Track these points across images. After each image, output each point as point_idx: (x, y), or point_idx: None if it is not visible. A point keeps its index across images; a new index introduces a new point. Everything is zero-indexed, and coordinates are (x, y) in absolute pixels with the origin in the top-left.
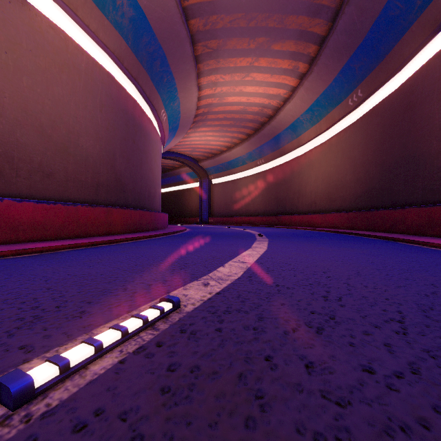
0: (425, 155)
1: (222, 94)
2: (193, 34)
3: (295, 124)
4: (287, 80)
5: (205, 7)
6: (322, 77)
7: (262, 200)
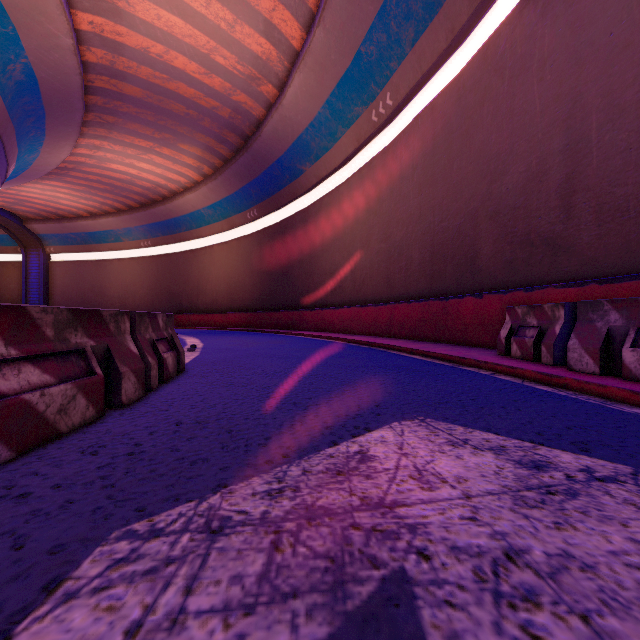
0: (293, 276)
1: (105, 158)
2: (87, 105)
3: (196, 214)
4: (191, 173)
5: (112, 93)
6: (226, 186)
7: (148, 294)
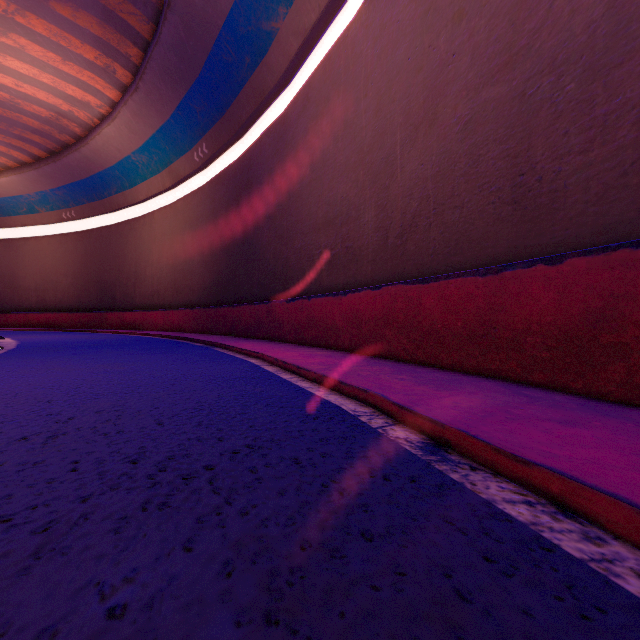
0: (260, 244)
1: None
2: None
3: (126, 165)
4: (99, 83)
5: None
6: (155, 104)
7: (72, 284)
